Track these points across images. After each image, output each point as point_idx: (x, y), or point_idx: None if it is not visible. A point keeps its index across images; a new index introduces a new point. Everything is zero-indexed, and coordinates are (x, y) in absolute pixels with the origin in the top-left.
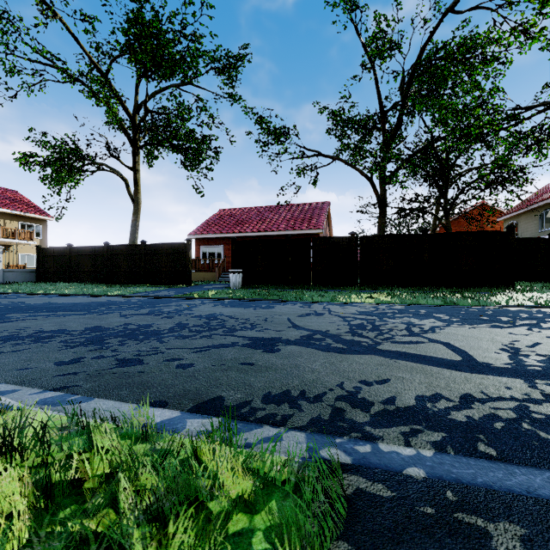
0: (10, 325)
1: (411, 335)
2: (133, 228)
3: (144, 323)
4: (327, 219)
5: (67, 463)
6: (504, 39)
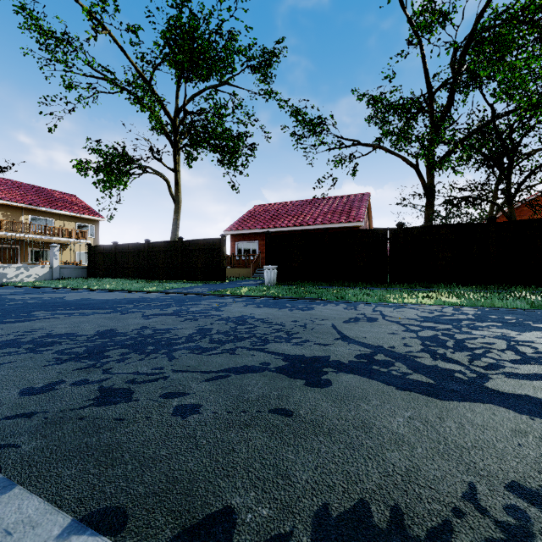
0: (26, 325)
1: (527, 361)
2: (174, 226)
3: (163, 327)
4: (367, 211)
5: None
6: None
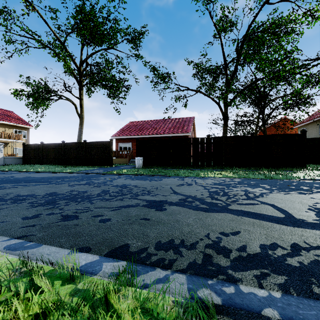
0: (1, 191)
1: (248, 199)
2: (79, 132)
3: (82, 190)
4: (193, 127)
5: (11, 302)
6: (298, 20)
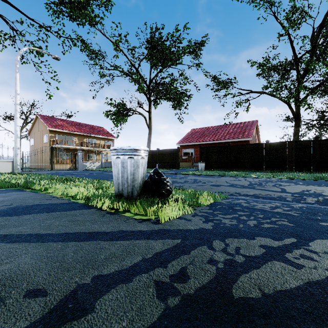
0: None
1: (272, 186)
2: (148, 140)
3: (174, 180)
4: (256, 130)
5: None
6: None
